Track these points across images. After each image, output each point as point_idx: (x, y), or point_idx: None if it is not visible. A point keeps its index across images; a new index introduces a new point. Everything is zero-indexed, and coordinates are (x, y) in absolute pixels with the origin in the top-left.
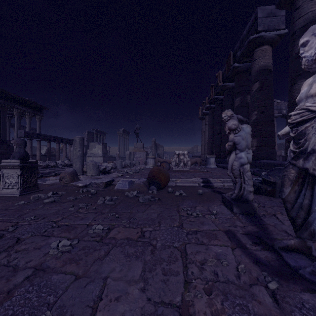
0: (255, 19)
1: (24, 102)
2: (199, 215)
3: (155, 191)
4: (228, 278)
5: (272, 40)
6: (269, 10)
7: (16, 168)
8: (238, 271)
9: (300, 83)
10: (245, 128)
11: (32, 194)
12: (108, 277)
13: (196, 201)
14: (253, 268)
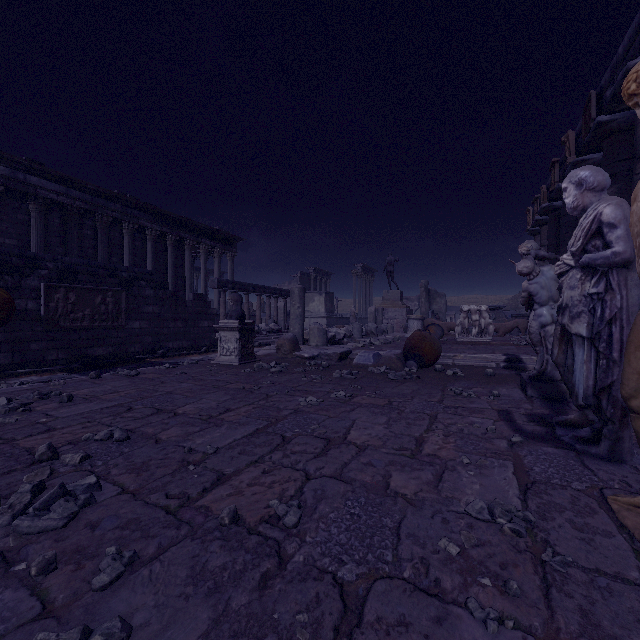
0: None
1: (213, 233)
2: (471, 395)
3: (415, 369)
4: (473, 433)
5: None
6: None
7: (234, 330)
8: (487, 431)
9: None
10: (545, 271)
11: (252, 364)
12: (356, 420)
13: (477, 383)
14: (508, 432)
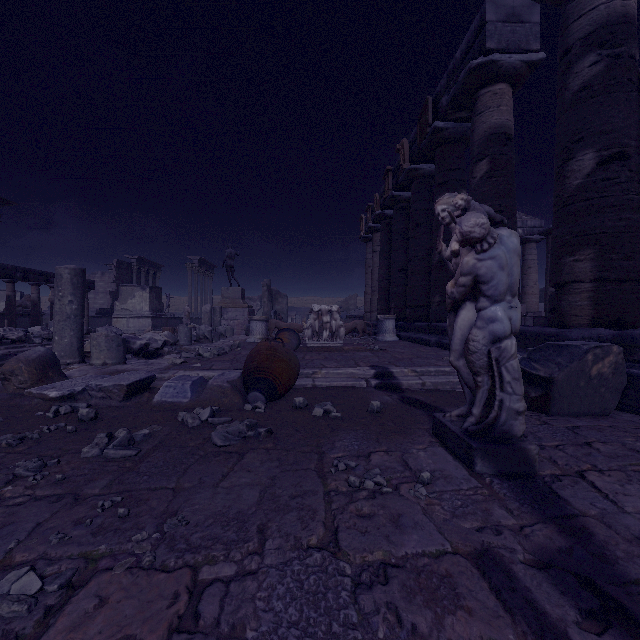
0: (481, 25)
1: None
2: (384, 488)
3: (262, 406)
4: None
5: (514, 73)
6: (510, 7)
7: None
8: None
9: (582, 157)
10: (506, 236)
11: None
12: None
13: (369, 435)
14: None
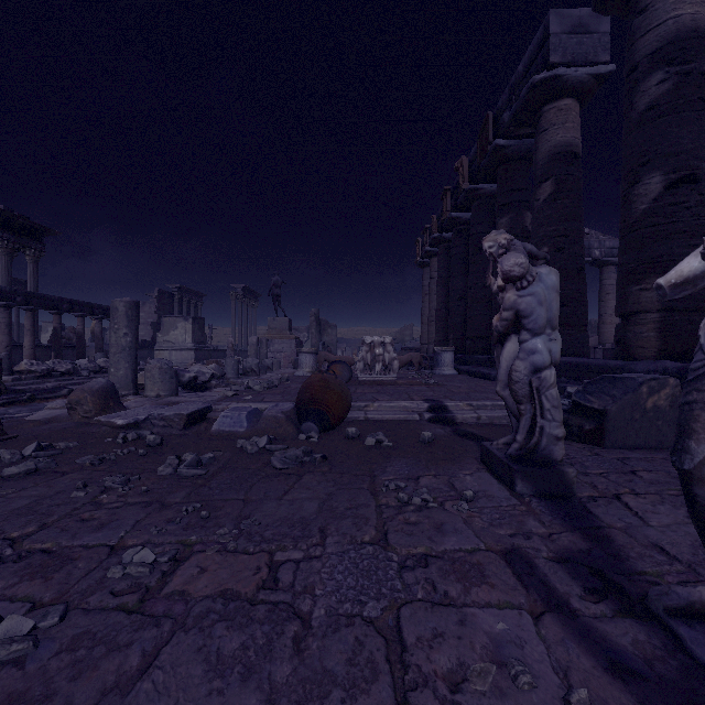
0: (545, 37)
1: None
2: (430, 503)
3: (316, 436)
4: None
5: (581, 87)
6: (576, 17)
7: None
8: None
9: (649, 180)
10: (545, 274)
11: None
12: None
13: (419, 462)
14: (612, 694)
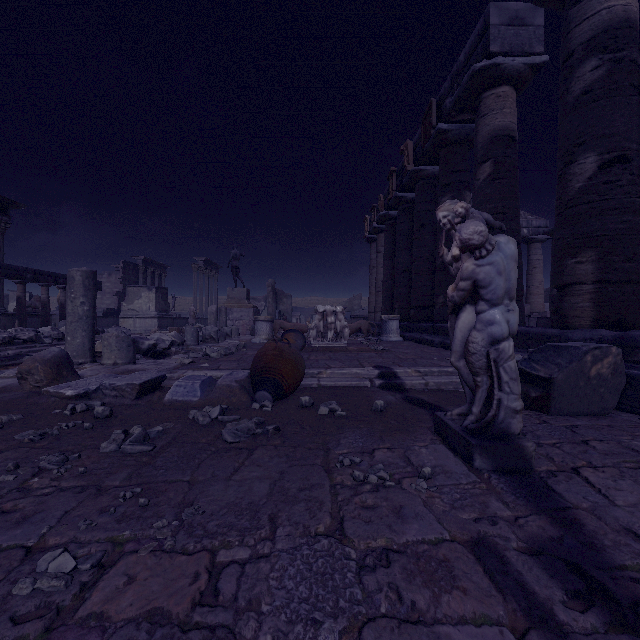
0: (485, 28)
1: None
2: (387, 482)
3: (269, 405)
4: None
5: (517, 76)
6: (513, 11)
7: None
8: None
9: (584, 160)
10: (503, 243)
11: None
12: None
13: (373, 433)
14: None
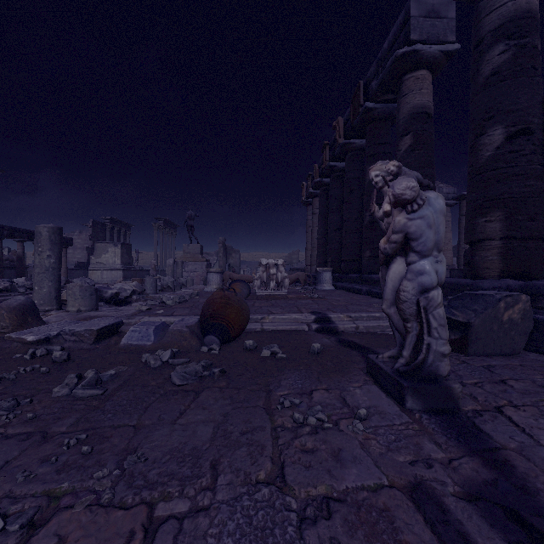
0: (406, 19)
1: None
2: (325, 424)
3: (217, 348)
4: None
5: (434, 61)
6: (430, 5)
7: None
8: None
9: (493, 132)
10: (433, 198)
11: None
12: None
13: (311, 374)
14: None
